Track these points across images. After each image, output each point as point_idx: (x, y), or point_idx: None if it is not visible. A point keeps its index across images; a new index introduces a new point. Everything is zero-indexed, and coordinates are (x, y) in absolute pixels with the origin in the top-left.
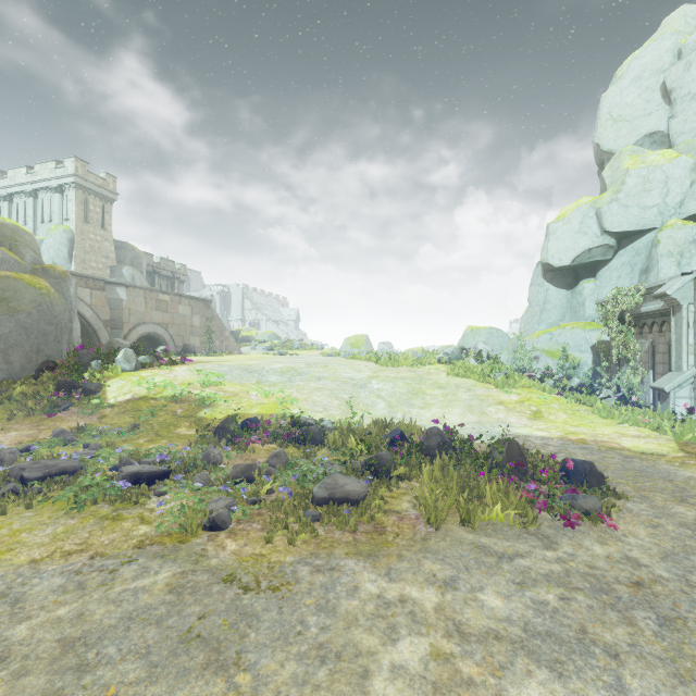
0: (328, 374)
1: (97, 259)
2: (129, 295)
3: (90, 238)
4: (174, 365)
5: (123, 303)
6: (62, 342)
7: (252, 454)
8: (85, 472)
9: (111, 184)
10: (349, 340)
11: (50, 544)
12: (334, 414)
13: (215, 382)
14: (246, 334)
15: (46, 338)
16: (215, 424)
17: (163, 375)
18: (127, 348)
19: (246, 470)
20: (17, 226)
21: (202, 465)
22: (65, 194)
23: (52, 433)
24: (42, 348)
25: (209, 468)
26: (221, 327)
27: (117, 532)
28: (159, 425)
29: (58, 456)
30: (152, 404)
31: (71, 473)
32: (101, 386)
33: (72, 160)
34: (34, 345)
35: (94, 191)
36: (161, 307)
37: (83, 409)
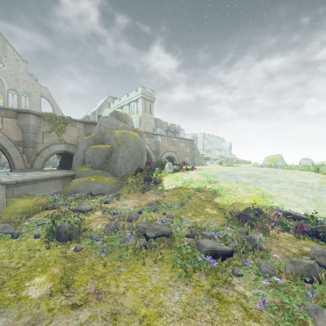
0: (282, 179)
1: (148, 126)
2: (162, 139)
3: (146, 118)
4: (188, 171)
5: (159, 143)
6: (143, 159)
7: (277, 240)
8: (173, 236)
9: (153, 95)
10: (268, 158)
11: (185, 319)
12: (310, 210)
13: (215, 181)
14: (206, 156)
15: (138, 158)
16: (227, 208)
17: (186, 176)
18: (169, 162)
19: (309, 269)
20: (126, 114)
21: (251, 248)
22: (138, 102)
23: (147, 203)
24: (136, 162)
25: (257, 251)
26: (197, 153)
27: (234, 323)
28: (194, 205)
29: (155, 220)
30: (186, 191)
31: (167, 235)
32: (161, 180)
33: (140, 88)
34: (134, 160)
35: (147, 99)
36: (173, 144)
37: (155, 191)
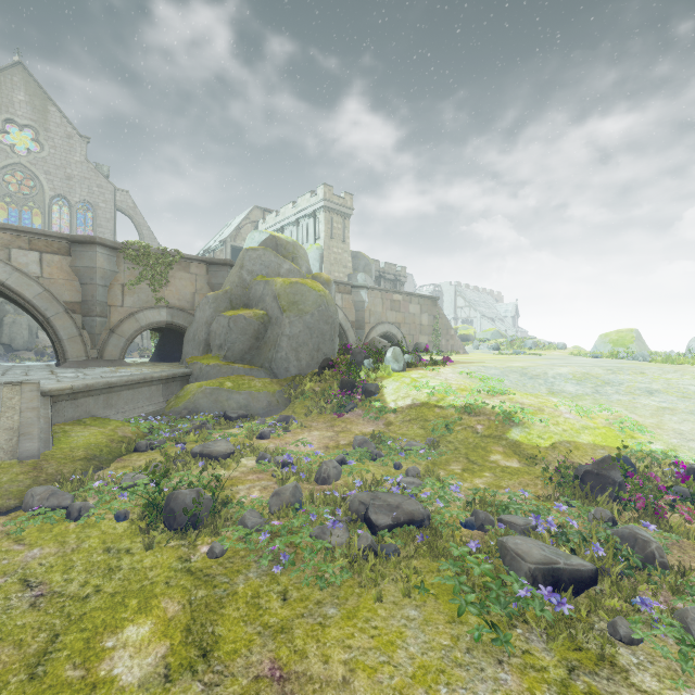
0: (660, 386)
1: (339, 269)
2: (370, 297)
3: (334, 252)
4: (435, 366)
5: (365, 305)
6: (334, 340)
7: (693, 542)
8: (434, 524)
9: (348, 201)
10: (608, 337)
11: None
12: None
13: (502, 389)
14: (464, 332)
15: (323, 337)
16: (543, 455)
17: (433, 377)
18: (395, 346)
19: None
20: (296, 242)
21: (640, 565)
22: (317, 217)
23: (354, 440)
24: (321, 347)
25: (657, 573)
26: (446, 325)
27: None
28: (461, 445)
29: (381, 481)
30: (438, 413)
31: (418, 522)
32: (378, 387)
33: (322, 187)
34: (315, 343)
35: (336, 211)
36: (394, 307)
37: (366, 411)
